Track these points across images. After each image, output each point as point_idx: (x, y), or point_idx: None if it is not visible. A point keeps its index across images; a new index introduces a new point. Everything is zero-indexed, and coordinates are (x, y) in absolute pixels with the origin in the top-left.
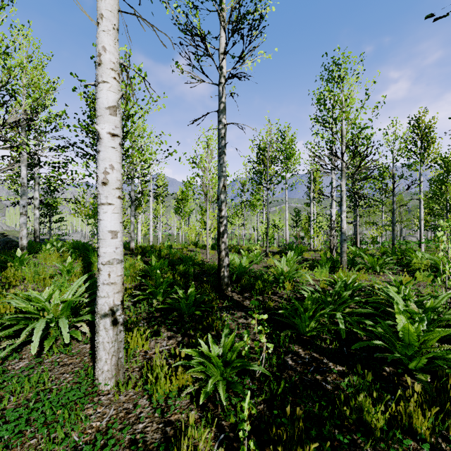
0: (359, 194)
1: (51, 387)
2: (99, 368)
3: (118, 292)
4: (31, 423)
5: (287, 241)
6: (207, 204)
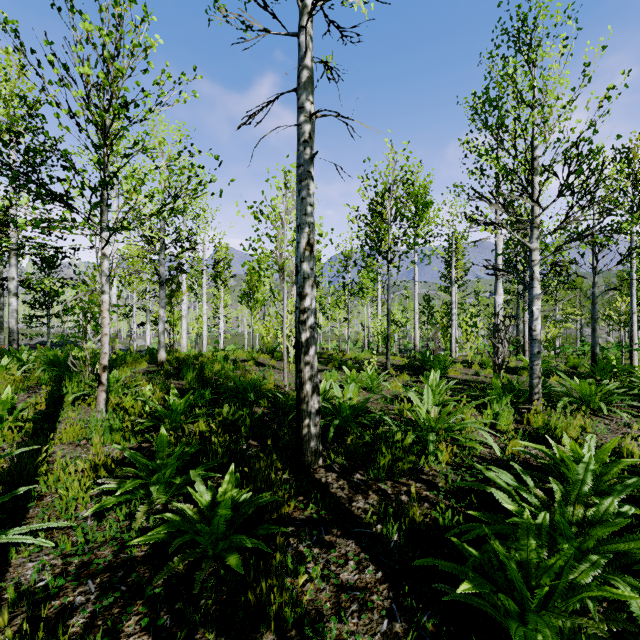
0: (561, 267)
1: None
2: None
3: None
4: None
5: (416, 347)
6: (284, 287)
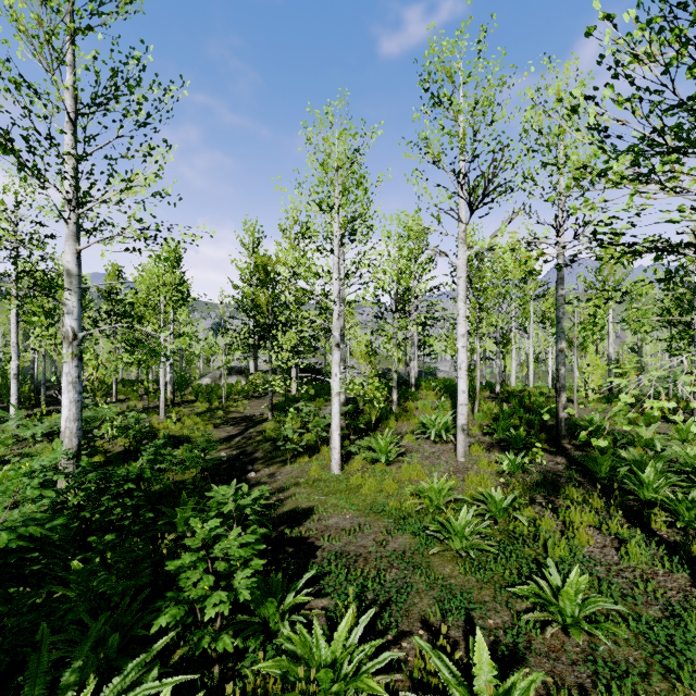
0: None
1: (439, 455)
2: (457, 451)
3: (465, 419)
4: (434, 460)
5: None
6: (574, 352)
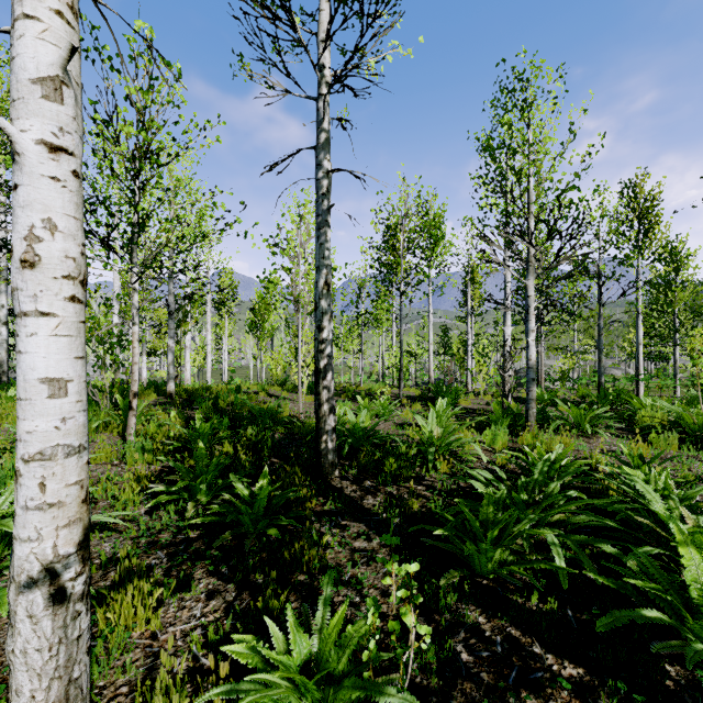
0: (556, 301)
1: None
2: None
3: (69, 525)
4: None
5: (431, 378)
6: (299, 318)
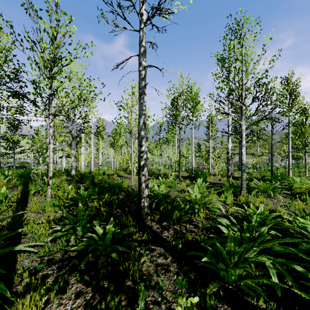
0: (255, 132)
1: None
2: None
3: None
4: None
5: (193, 167)
6: (132, 140)
